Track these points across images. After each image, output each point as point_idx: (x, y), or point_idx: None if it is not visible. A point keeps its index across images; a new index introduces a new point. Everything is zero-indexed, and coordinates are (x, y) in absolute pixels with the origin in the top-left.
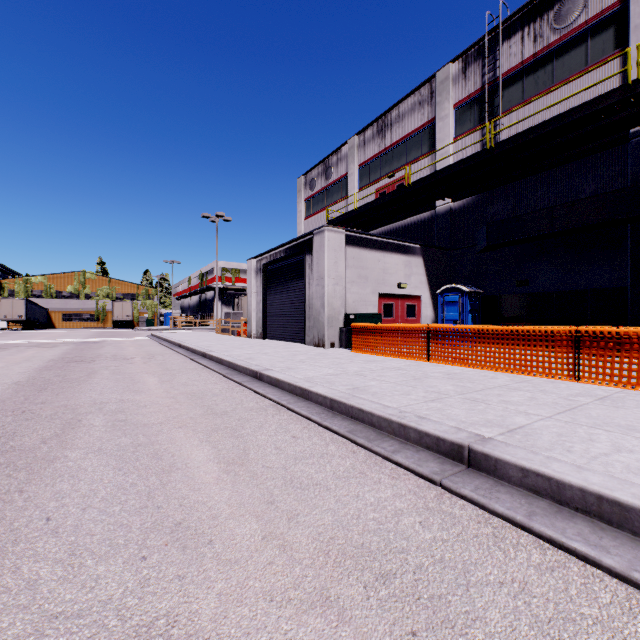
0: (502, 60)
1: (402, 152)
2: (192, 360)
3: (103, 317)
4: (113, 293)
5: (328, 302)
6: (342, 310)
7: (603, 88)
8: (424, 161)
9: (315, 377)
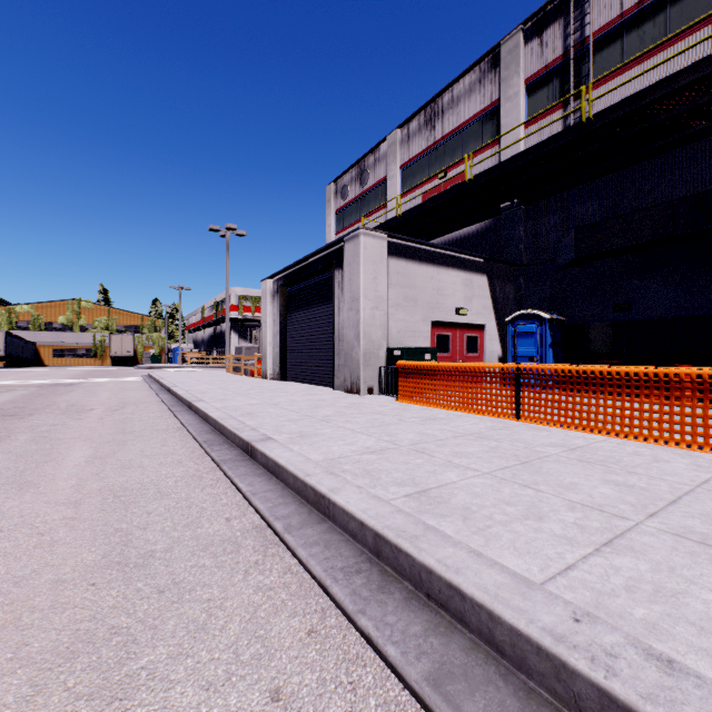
0: (593, 15)
1: (457, 145)
2: (172, 413)
3: (101, 353)
4: (113, 325)
5: (364, 332)
6: (383, 343)
7: None
8: (486, 155)
9: (344, 458)
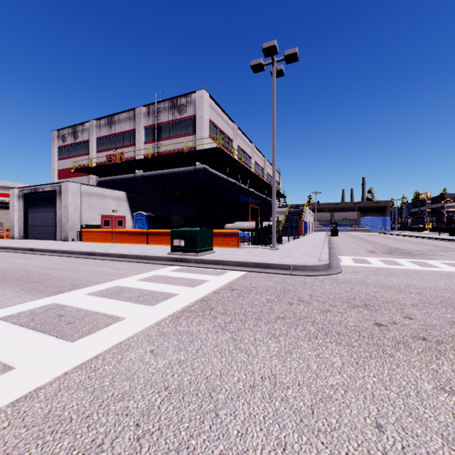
0: (162, 116)
1: (121, 139)
2: None
3: None
4: None
5: (71, 219)
6: (79, 223)
7: (191, 144)
8: (131, 148)
9: (59, 248)
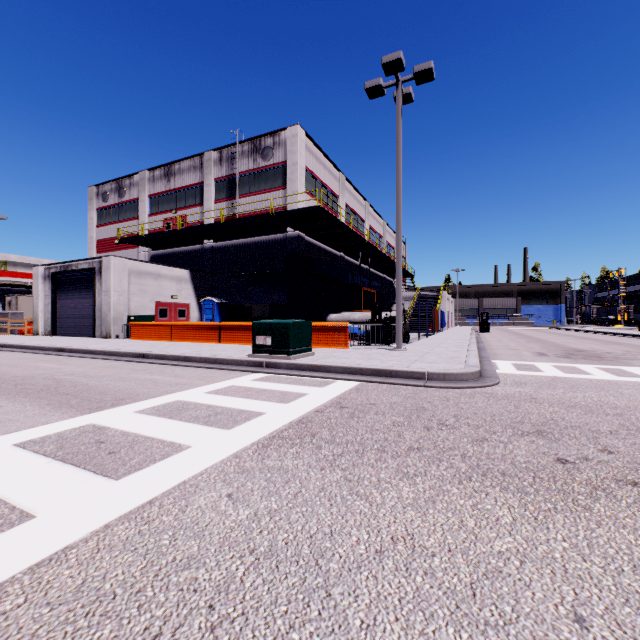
0: (239, 164)
1: (183, 197)
2: None
3: None
4: None
5: (114, 308)
6: (126, 313)
7: (279, 202)
8: (197, 209)
9: (99, 347)
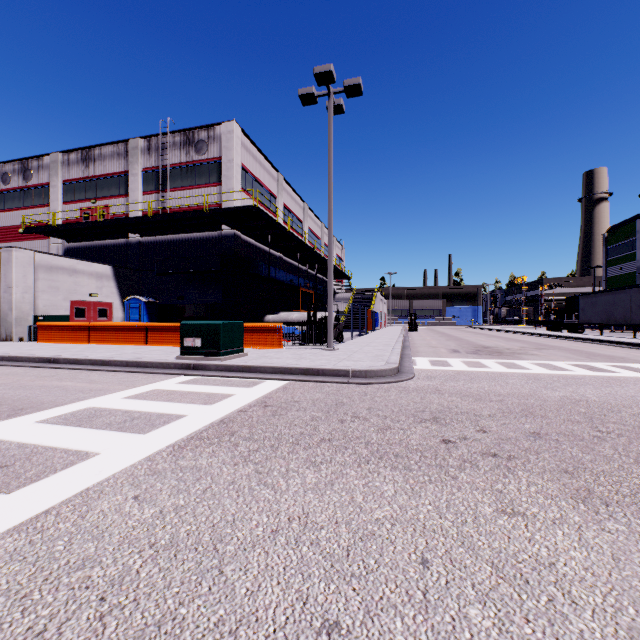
0: (171, 155)
1: (105, 186)
2: None
3: None
4: None
5: (17, 306)
6: (32, 313)
7: (214, 199)
8: (122, 200)
9: None
